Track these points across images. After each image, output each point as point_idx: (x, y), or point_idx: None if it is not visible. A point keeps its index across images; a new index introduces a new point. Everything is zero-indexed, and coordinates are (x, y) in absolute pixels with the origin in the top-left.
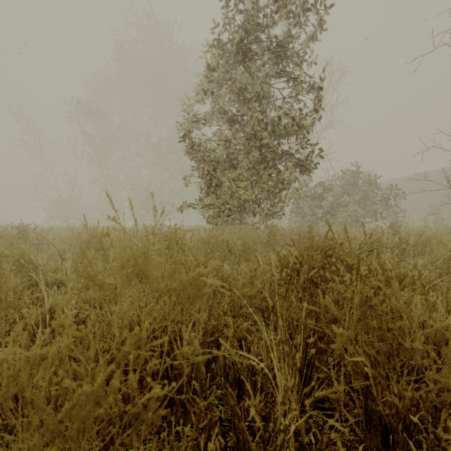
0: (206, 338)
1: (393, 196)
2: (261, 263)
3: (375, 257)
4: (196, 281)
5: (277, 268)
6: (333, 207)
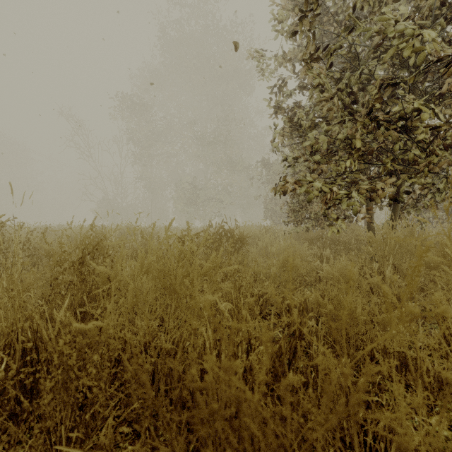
0: None
1: None
2: None
3: None
4: None
5: None
6: None
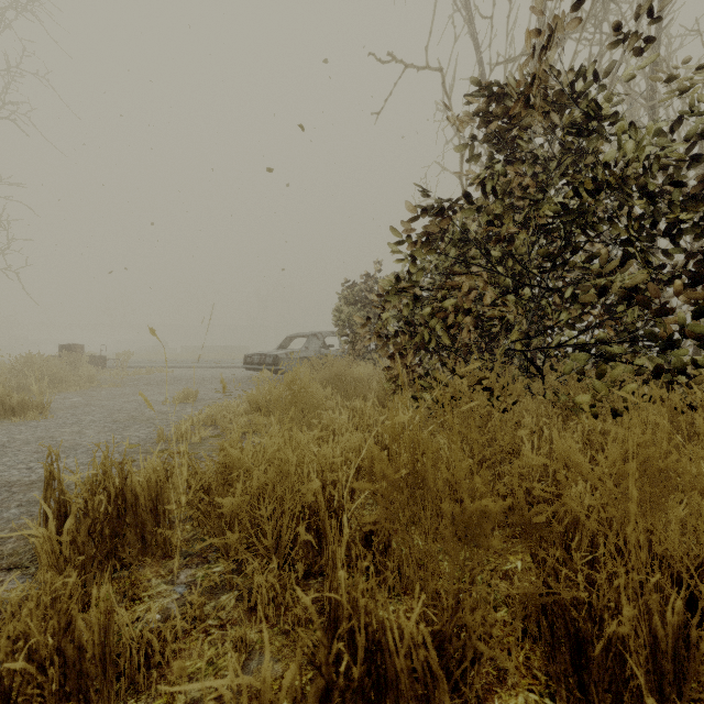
0: None
1: None
2: None
3: None
4: None
5: None
6: None
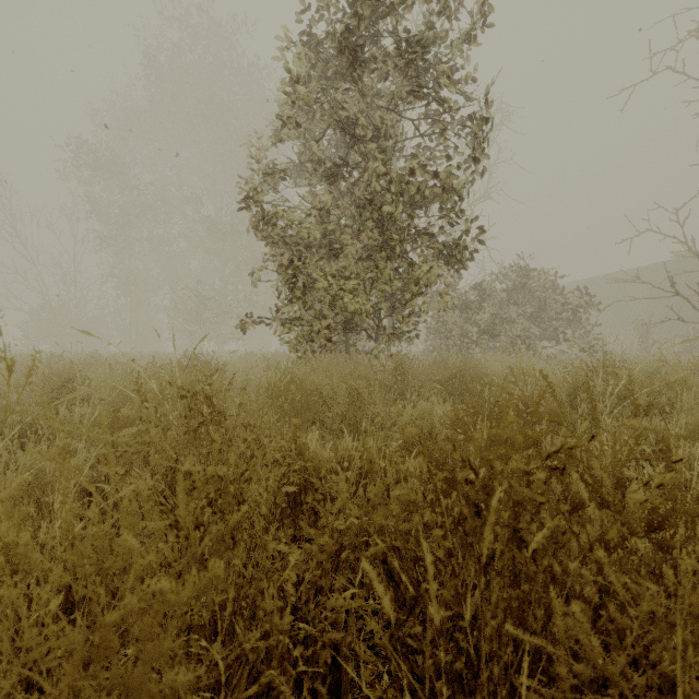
0: (237, 691)
1: (584, 306)
2: (388, 605)
3: (580, 415)
4: (147, 628)
5: (420, 479)
6: (494, 323)
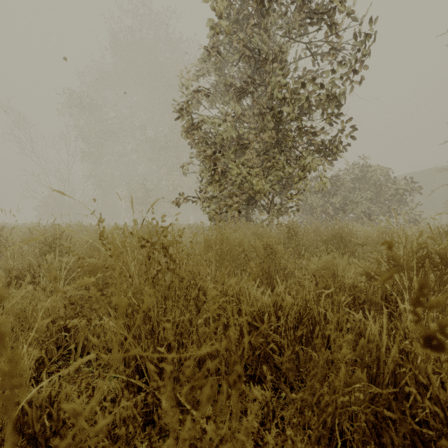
0: None
1: (410, 191)
2: None
3: None
4: None
5: None
6: (345, 203)
